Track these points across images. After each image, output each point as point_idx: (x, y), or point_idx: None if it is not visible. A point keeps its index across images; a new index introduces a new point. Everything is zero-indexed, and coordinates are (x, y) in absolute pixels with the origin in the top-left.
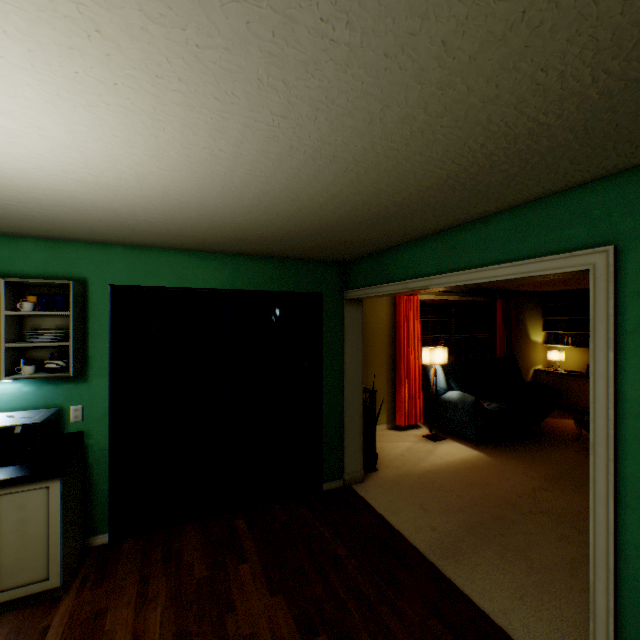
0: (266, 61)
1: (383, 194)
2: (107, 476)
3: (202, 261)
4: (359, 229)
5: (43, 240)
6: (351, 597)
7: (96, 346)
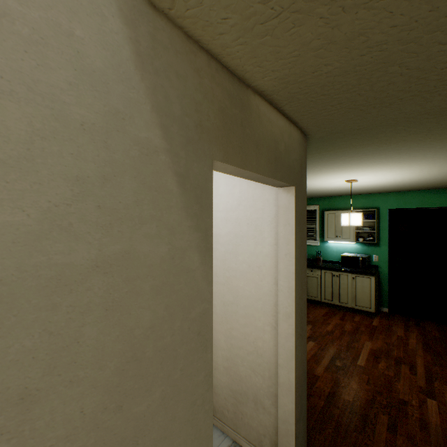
0: None
1: None
2: (386, 285)
3: (435, 194)
4: None
5: (363, 195)
6: None
7: (382, 233)
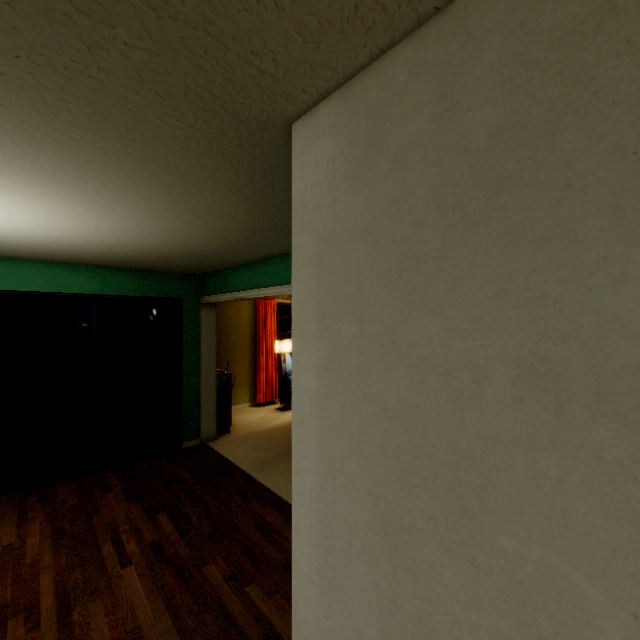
0: (105, 213)
1: (194, 247)
2: None
3: (74, 272)
4: (194, 259)
5: None
6: (187, 495)
7: None
